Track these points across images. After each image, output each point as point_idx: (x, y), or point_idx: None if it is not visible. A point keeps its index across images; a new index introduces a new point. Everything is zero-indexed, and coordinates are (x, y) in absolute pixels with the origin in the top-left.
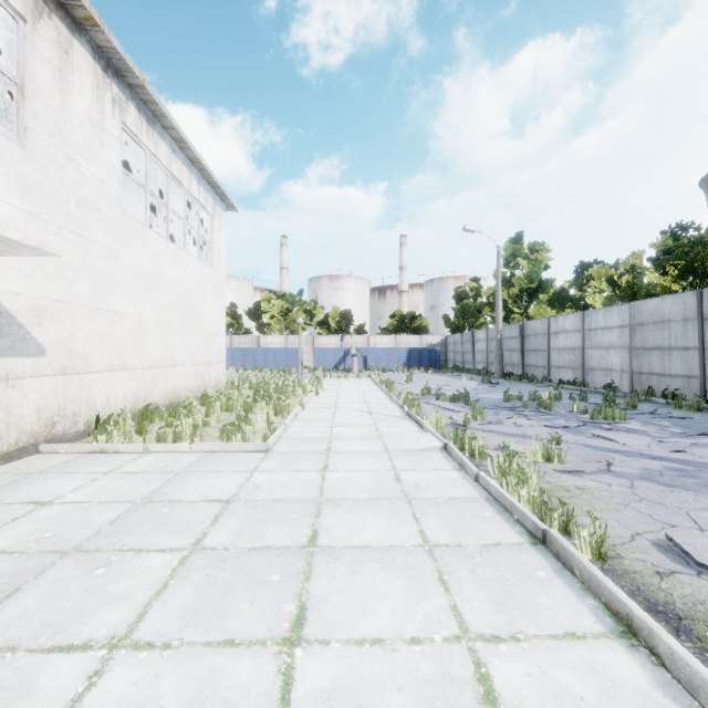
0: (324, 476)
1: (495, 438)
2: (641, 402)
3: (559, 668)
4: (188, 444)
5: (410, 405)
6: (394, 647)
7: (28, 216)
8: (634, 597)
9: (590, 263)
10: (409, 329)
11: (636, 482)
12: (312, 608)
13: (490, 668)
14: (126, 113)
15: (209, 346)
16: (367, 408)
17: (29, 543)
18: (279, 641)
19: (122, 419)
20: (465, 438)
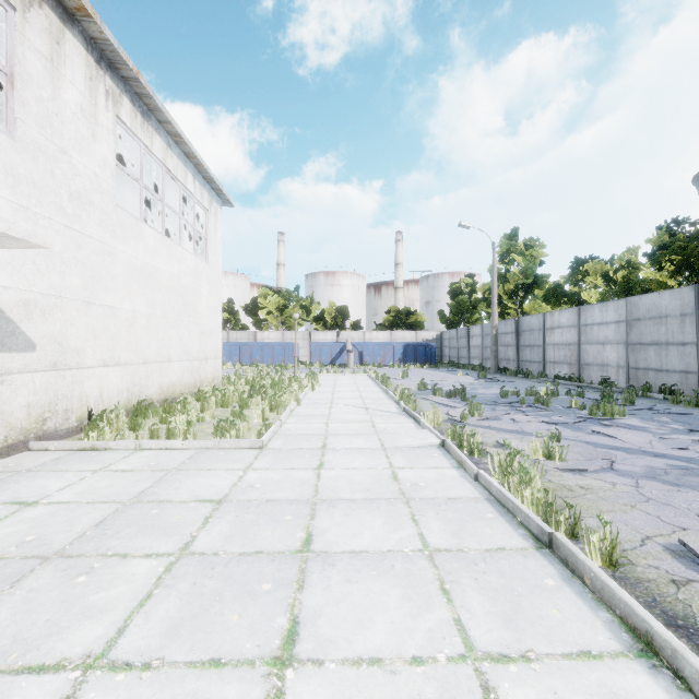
0: (319, 474)
1: (493, 435)
2: (638, 397)
3: (575, 694)
4: (181, 441)
5: (407, 401)
6: (394, 668)
7: (17, 208)
8: (651, 610)
9: (585, 259)
10: (405, 324)
11: (641, 481)
12: (305, 622)
13: (500, 694)
14: (120, 106)
15: (205, 342)
16: (363, 404)
17: (9, 548)
18: (268, 660)
19: (115, 415)
20: (463, 435)
